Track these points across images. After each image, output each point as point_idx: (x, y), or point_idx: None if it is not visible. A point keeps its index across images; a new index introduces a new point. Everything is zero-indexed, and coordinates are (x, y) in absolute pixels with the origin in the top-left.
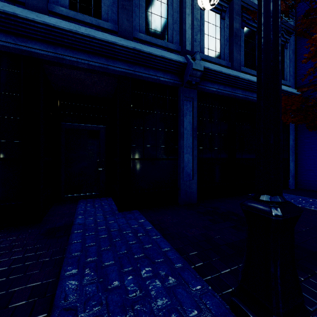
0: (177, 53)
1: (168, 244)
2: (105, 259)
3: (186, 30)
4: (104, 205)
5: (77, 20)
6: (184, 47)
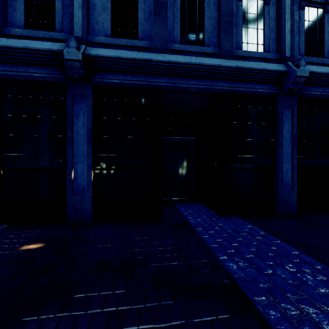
0: (273, 61)
1: (294, 249)
2: (243, 253)
3: (285, 37)
4: (201, 210)
5: (186, 51)
6: (282, 54)
